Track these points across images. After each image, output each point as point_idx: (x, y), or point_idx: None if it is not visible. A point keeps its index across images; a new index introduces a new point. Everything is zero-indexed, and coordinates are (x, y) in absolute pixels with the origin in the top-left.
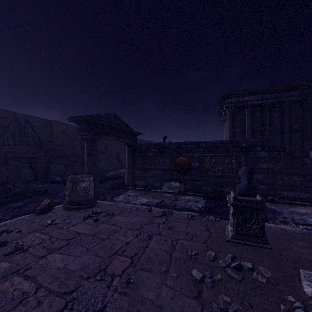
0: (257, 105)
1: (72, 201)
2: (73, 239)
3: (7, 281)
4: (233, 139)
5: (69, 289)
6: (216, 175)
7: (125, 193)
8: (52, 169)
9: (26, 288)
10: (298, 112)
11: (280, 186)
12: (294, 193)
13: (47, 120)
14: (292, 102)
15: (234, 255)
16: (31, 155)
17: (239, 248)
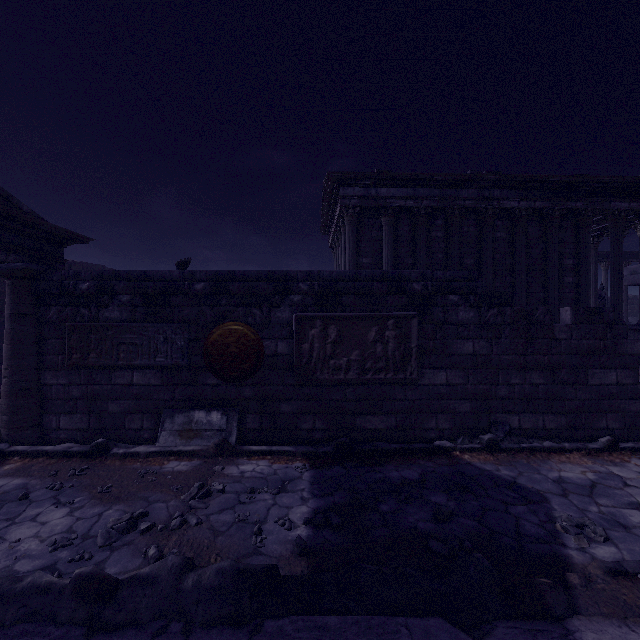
0: (403, 209)
1: None
2: None
3: None
4: None
5: None
6: (342, 379)
7: None
8: None
9: None
10: (473, 233)
11: (503, 402)
12: (534, 417)
13: None
14: (465, 211)
15: None
16: None
17: None
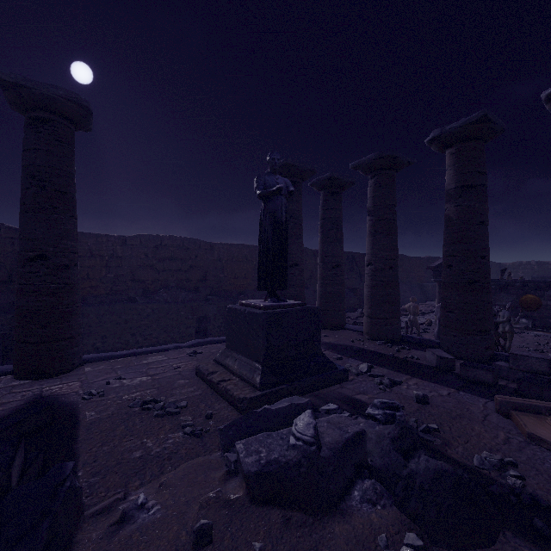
0: None
1: None
2: None
3: None
4: None
5: None
6: None
7: None
8: None
9: None
10: None
11: None
12: None
13: (363, 254)
14: None
15: None
16: (356, 287)
17: None
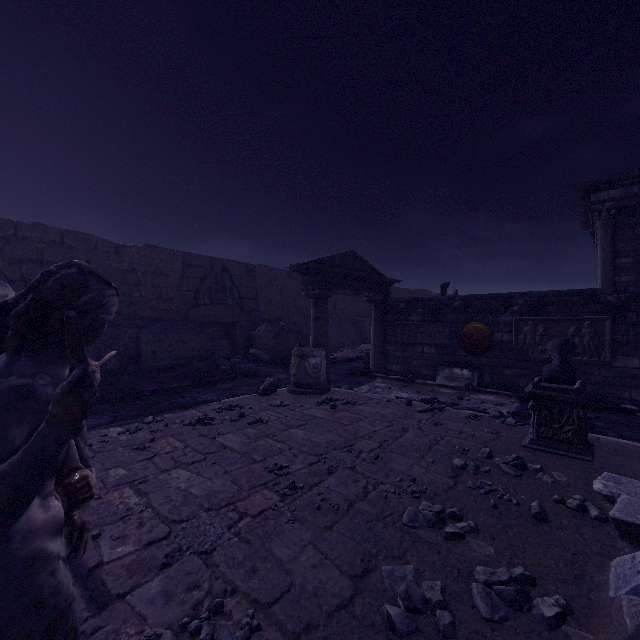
0: None
1: (300, 383)
2: (310, 421)
3: (261, 440)
4: (615, 282)
5: (319, 453)
6: (547, 358)
7: (370, 383)
8: (257, 341)
9: (280, 447)
10: None
11: None
12: None
13: (249, 265)
14: None
15: (520, 457)
16: (230, 320)
17: (536, 454)
